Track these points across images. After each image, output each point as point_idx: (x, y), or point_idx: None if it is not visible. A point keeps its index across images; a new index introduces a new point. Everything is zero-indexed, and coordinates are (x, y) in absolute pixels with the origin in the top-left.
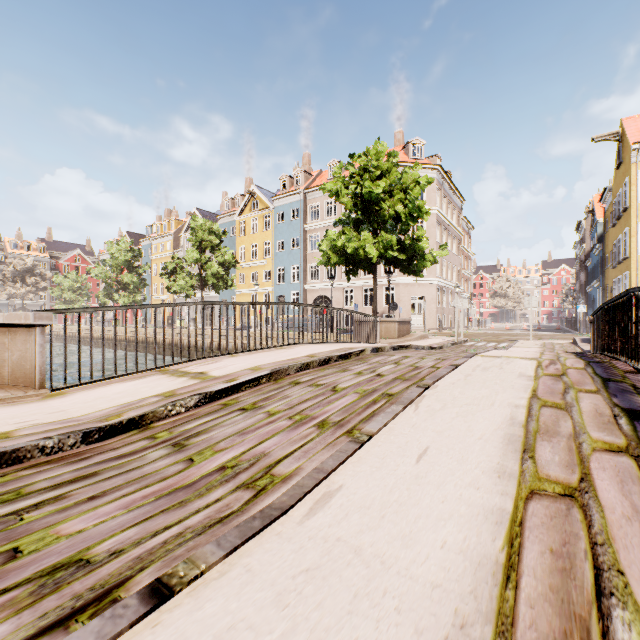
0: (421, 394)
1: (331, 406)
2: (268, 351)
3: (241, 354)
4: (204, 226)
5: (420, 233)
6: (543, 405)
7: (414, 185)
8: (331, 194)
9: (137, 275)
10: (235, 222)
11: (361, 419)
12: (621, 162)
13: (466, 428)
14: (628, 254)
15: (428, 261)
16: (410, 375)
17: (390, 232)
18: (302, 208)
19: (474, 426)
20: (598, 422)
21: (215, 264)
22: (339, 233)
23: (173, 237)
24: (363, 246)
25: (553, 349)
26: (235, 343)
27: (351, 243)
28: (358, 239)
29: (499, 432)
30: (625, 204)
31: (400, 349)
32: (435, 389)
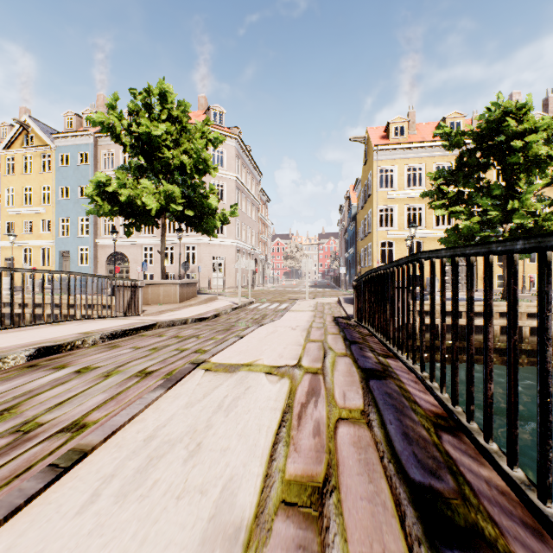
0: None
1: None
2: None
3: None
4: None
5: (211, 191)
6: None
7: (201, 136)
8: (104, 130)
9: None
10: None
11: None
12: (367, 160)
13: None
14: (371, 229)
15: (218, 220)
16: None
17: (183, 187)
18: (93, 153)
19: None
20: None
21: None
22: (116, 178)
23: None
24: (141, 195)
25: (323, 313)
26: None
27: (124, 189)
28: (134, 186)
29: None
30: (370, 191)
31: (132, 333)
32: None
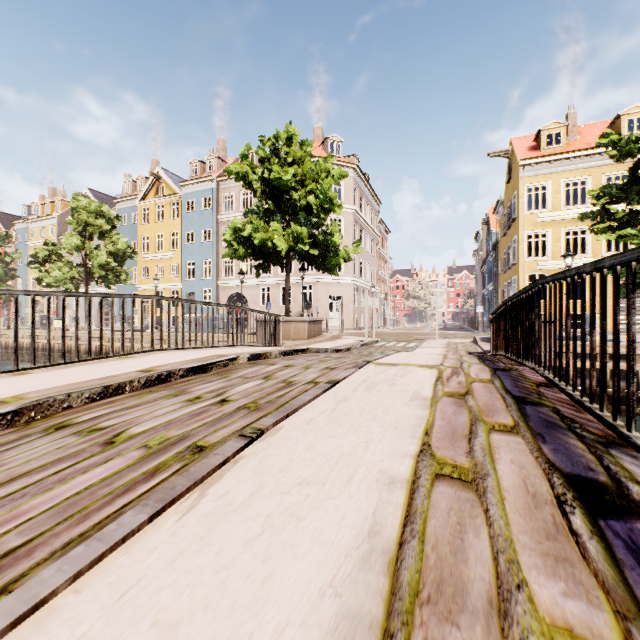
0: (236, 455)
1: (50, 493)
2: (95, 363)
3: (41, 370)
4: (89, 207)
5: (334, 228)
6: (438, 475)
7: (326, 175)
8: (238, 178)
9: (3, 264)
10: (137, 208)
11: (69, 540)
12: (511, 177)
13: (253, 593)
14: (516, 260)
15: (341, 258)
16: (269, 399)
17: (305, 226)
18: (215, 197)
19: (278, 579)
20: (538, 530)
21: (103, 253)
22: (247, 223)
23: (58, 221)
24: (272, 238)
25: (456, 349)
26: (34, 353)
27: (258, 233)
28: (266, 229)
29: (327, 607)
30: (514, 215)
31: (294, 354)
32: (270, 439)
